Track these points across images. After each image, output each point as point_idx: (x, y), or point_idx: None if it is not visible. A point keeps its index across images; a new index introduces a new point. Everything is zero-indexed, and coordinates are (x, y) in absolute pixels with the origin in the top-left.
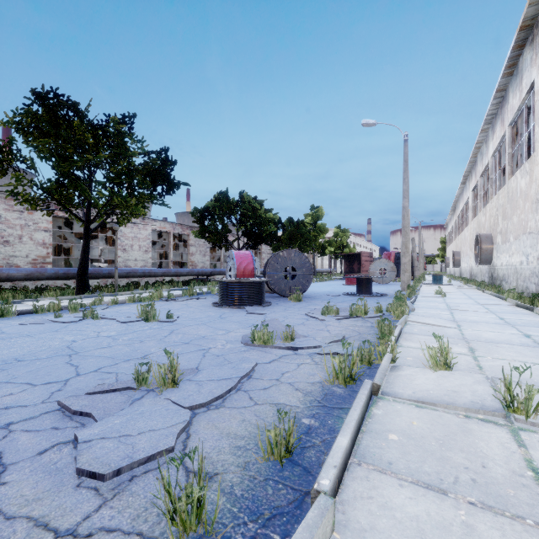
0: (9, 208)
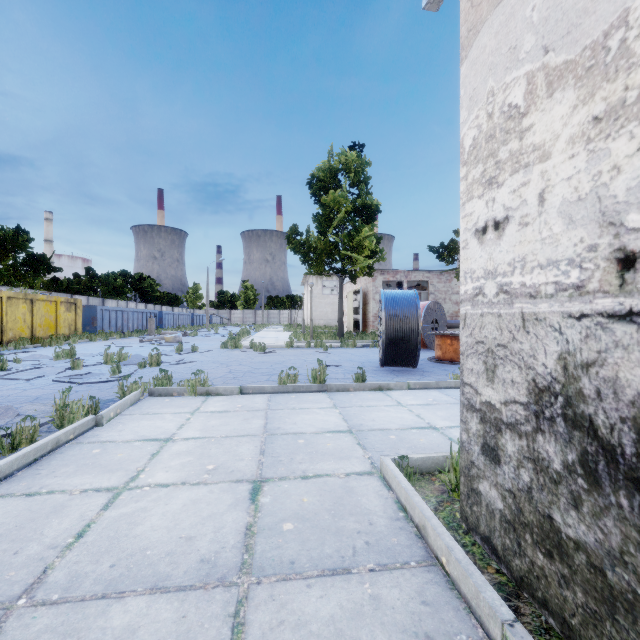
0: (439, 281)
